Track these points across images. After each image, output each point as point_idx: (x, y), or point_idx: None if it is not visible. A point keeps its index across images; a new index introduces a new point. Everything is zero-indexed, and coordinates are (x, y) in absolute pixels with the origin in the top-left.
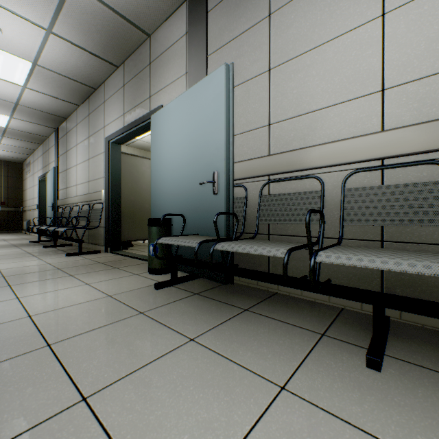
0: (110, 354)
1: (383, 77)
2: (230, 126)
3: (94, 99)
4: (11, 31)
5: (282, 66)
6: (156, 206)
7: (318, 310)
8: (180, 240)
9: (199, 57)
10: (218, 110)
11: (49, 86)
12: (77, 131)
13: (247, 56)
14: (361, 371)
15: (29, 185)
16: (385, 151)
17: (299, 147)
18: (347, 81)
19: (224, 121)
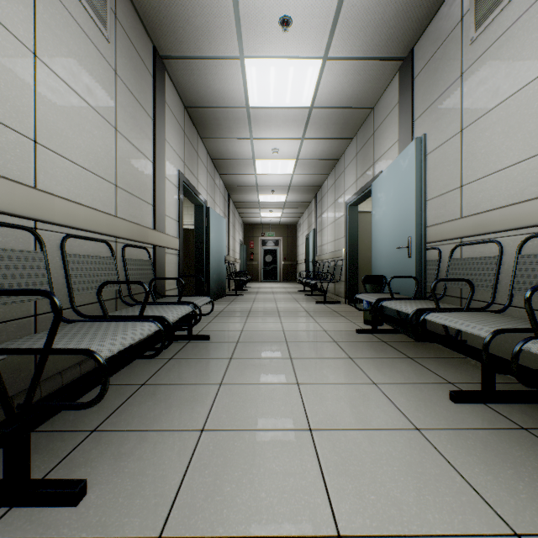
0: (307, 351)
1: None
2: (422, 194)
3: (337, 168)
4: (283, 148)
5: (471, 126)
6: (375, 265)
7: None
8: (368, 296)
9: (406, 124)
10: (411, 181)
11: (307, 169)
12: (327, 196)
13: (444, 118)
14: (439, 398)
15: (300, 243)
16: None
17: (486, 209)
18: (529, 137)
19: (414, 191)
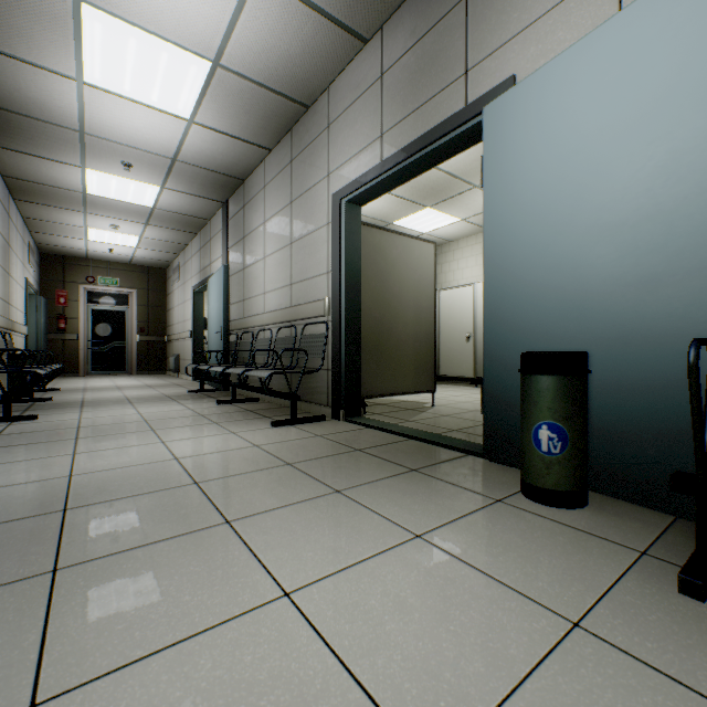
0: None
1: None
2: None
3: (303, 129)
4: None
5: None
6: (506, 322)
7: None
8: None
9: None
10: None
11: (230, 114)
12: (266, 197)
13: None
14: None
15: (176, 301)
16: None
17: None
18: None
19: None
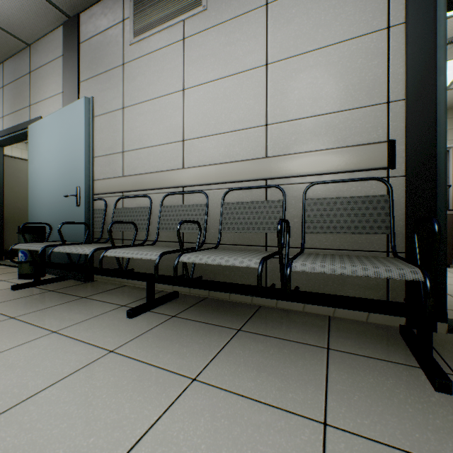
0: None
1: (184, 132)
2: (91, 149)
3: None
4: None
5: (131, 108)
6: (33, 214)
7: (143, 293)
8: (32, 245)
9: (72, 81)
10: (80, 135)
11: None
12: None
13: (109, 92)
14: (120, 319)
15: None
16: (182, 182)
17: (141, 173)
18: (167, 130)
19: (84, 145)
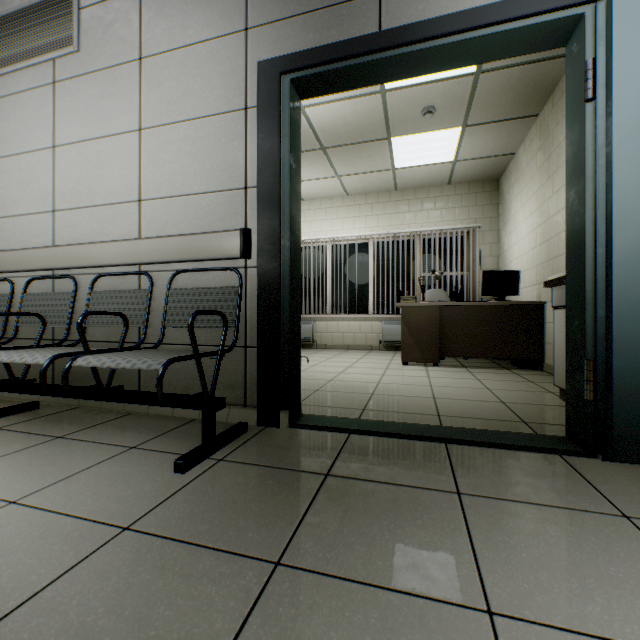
0: None
1: (55, 200)
2: None
3: None
4: None
5: None
6: None
7: None
8: None
9: None
10: None
11: None
12: None
13: None
14: None
15: None
16: (49, 264)
17: (5, 249)
18: (36, 196)
19: None
